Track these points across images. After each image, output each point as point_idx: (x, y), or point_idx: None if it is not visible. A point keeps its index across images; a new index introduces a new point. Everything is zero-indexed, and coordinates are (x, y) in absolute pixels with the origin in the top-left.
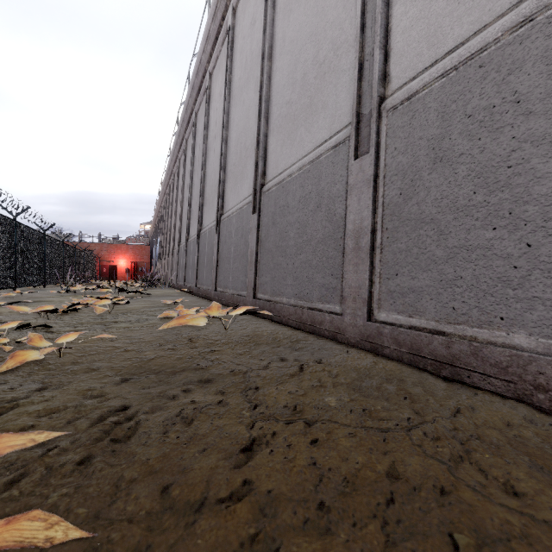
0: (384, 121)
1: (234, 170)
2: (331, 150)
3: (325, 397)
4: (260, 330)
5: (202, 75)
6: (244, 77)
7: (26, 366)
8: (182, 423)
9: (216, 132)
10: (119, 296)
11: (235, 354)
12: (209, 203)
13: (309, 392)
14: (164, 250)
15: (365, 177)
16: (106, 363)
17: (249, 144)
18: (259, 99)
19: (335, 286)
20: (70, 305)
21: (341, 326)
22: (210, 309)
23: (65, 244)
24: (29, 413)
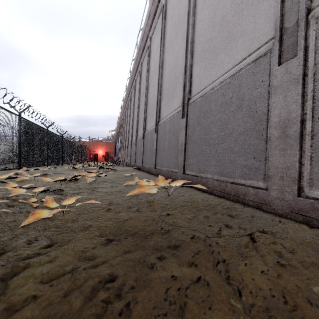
0: (312, 27)
1: (167, 92)
2: (251, 63)
3: (309, 285)
4: (194, 197)
5: (145, 40)
6: (174, 33)
7: (43, 221)
8: (172, 314)
9: (155, 72)
10: (100, 171)
11: (186, 218)
12: (150, 115)
13: (281, 272)
14: (122, 145)
15: (292, 77)
16: (95, 222)
17: (178, 74)
18: (186, 43)
19: (257, 167)
20: (73, 177)
21: (267, 199)
22: (157, 181)
23: (72, 142)
24: (35, 278)
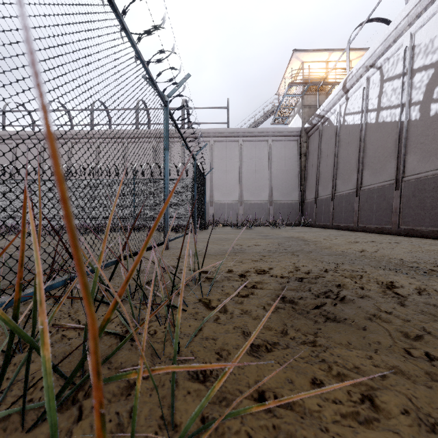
0: None
1: None
2: None
3: None
4: None
5: None
6: None
7: None
8: None
9: None
10: None
11: None
12: None
13: None
14: None
15: None
16: None
17: None
18: None
19: None
20: None
21: None
22: None
23: None
24: None
